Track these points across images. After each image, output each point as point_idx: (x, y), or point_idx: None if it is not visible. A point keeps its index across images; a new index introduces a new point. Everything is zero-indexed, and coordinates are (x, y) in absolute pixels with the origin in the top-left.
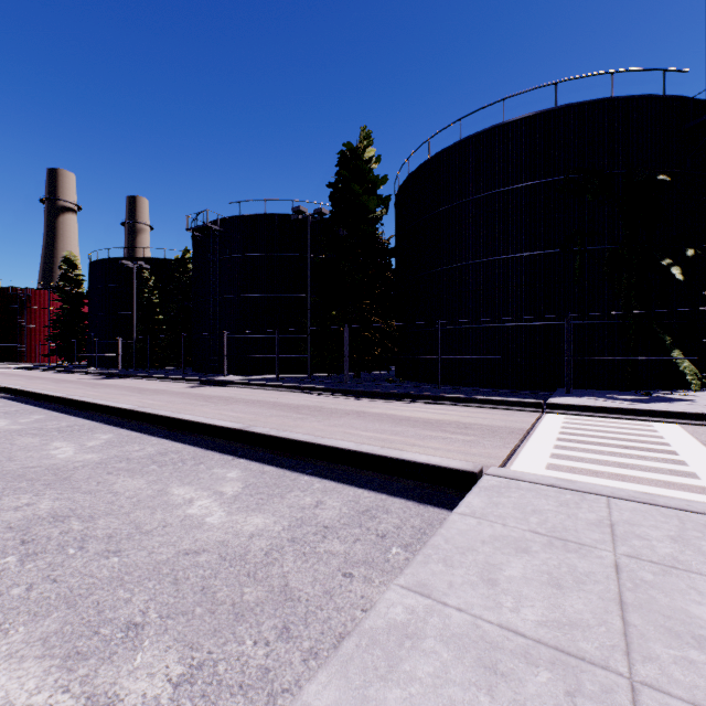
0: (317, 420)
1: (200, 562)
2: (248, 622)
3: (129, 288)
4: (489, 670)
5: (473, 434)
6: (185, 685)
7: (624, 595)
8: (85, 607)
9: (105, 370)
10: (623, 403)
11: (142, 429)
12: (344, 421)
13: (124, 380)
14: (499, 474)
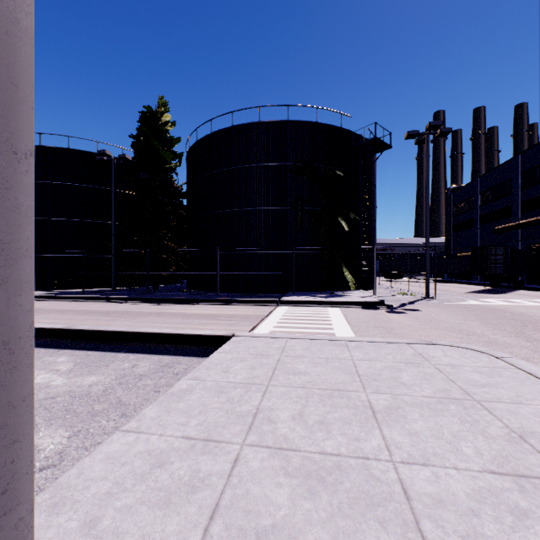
0: (126, 320)
1: (58, 400)
2: (101, 416)
3: None
4: (219, 392)
5: (235, 320)
6: (74, 437)
7: (277, 367)
8: None
9: None
10: (318, 298)
11: None
12: (148, 319)
13: None
14: (241, 335)
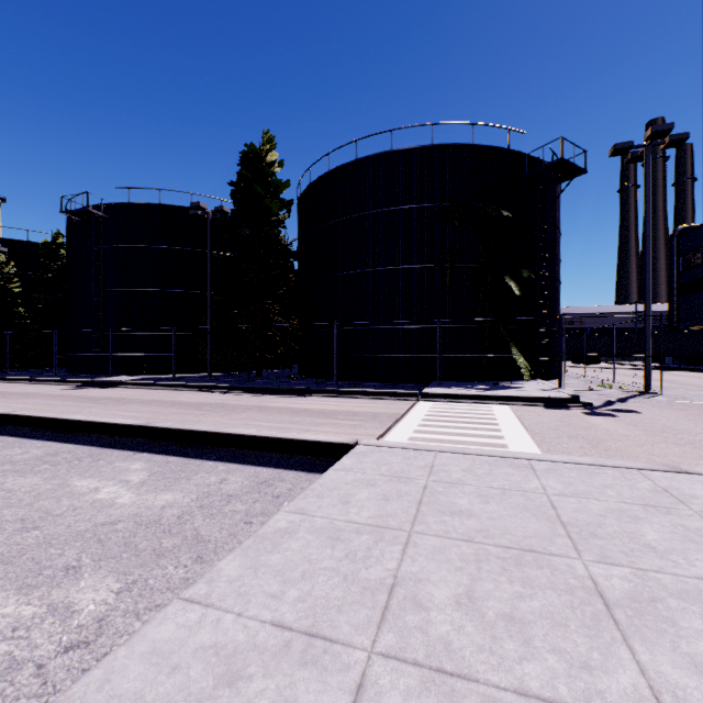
0: (219, 415)
1: (118, 528)
2: (169, 558)
3: None
4: (334, 539)
5: (359, 419)
6: (125, 592)
7: (423, 499)
8: (22, 562)
9: None
10: (476, 391)
11: (19, 434)
12: (246, 415)
13: None
14: (368, 444)
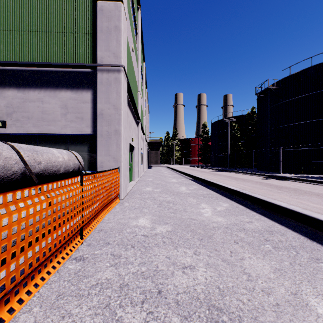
0: None
1: None
2: None
3: (226, 132)
4: None
5: None
6: None
7: None
8: None
9: (216, 168)
10: None
11: (244, 204)
12: None
13: (225, 172)
14: None
